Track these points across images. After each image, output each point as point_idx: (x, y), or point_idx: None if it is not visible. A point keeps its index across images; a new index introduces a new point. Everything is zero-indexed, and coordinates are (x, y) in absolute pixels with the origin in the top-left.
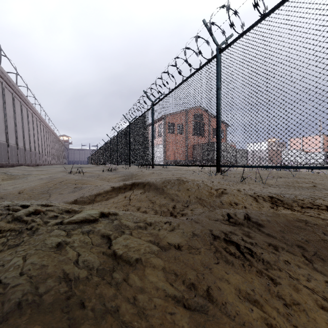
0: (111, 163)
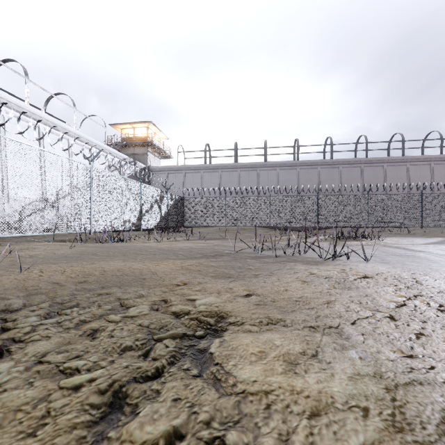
0: None
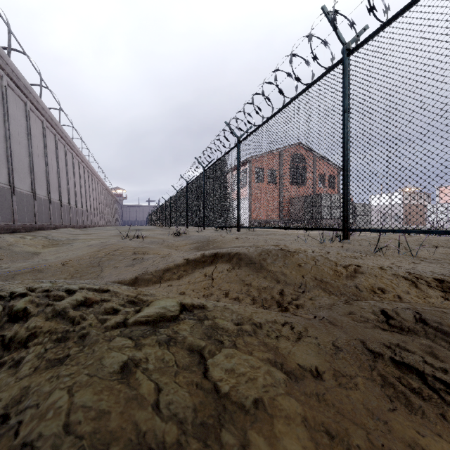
0: (179, 224)
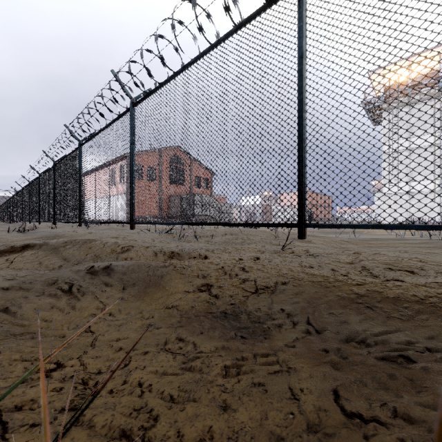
0: (31, 219)
